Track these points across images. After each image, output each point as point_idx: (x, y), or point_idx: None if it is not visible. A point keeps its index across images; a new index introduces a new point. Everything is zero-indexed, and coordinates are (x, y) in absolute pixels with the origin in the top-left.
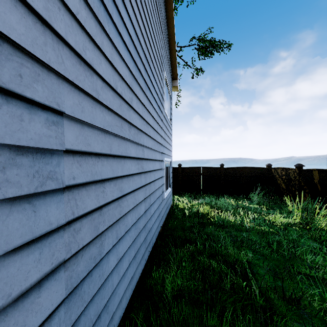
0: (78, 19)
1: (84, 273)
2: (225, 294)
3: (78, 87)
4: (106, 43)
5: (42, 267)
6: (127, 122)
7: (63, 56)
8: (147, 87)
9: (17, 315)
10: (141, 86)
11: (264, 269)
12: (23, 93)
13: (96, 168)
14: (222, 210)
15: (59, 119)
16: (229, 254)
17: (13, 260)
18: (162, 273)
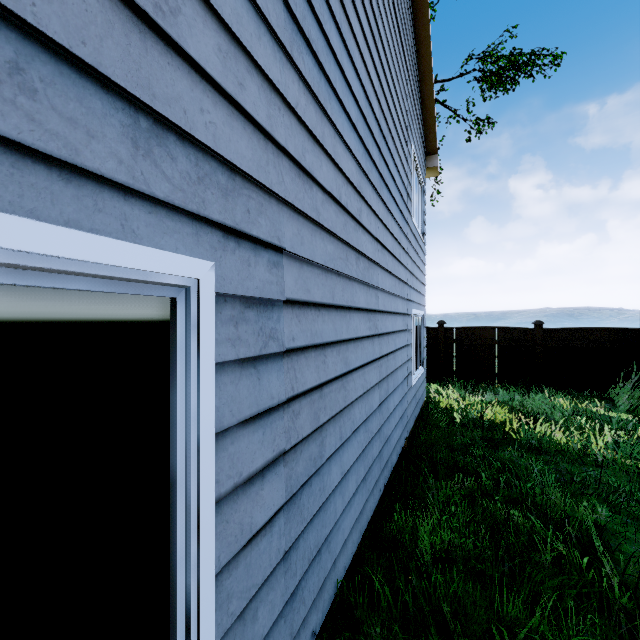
0: (298, 113)
1: (303, 477)
2: (541, 571)
3: (297, 209)
4: (327, 131)
5: (265, 452)
6: (354, 250)
7: (282, 173)
8: (383, 183)
9: (246, 502)
10: (374, 184)
11: (637, 545)
12: (251, 232)
13: (316, 326)
14: (536, 419)
15: (279, 258)
16: (552, 504)
17: (242, 434)
18: (413, 516)
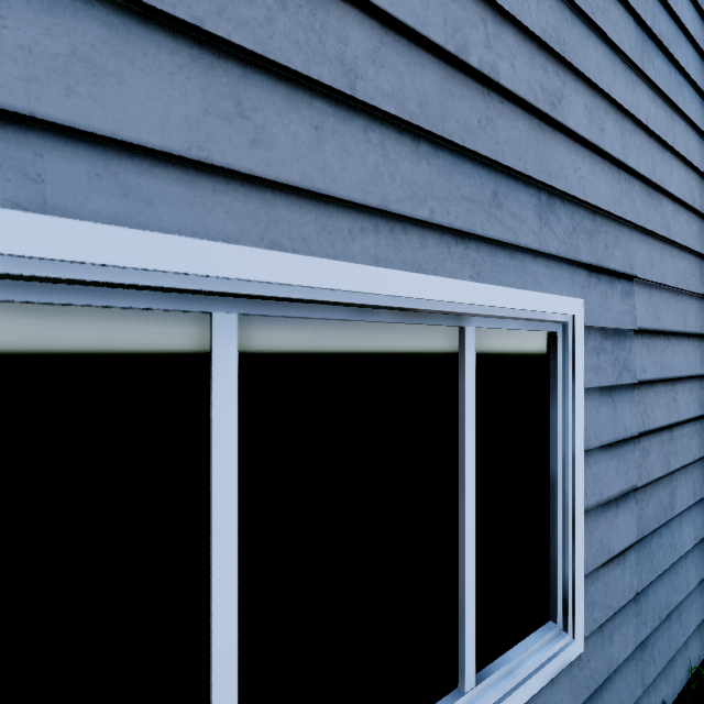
0: (648, 127)
1: (653, 523)
2: None
3: (646, 231)
4: (677, 129)
5: (619, 482)
6: None
7: (633, 197)
8: None
9: (604, 523)
10: None
11: None
12: (609, 266)
13: (666, 357)
14: None
15: (629, 287)
16: None
17: (601, 457)
18: None
